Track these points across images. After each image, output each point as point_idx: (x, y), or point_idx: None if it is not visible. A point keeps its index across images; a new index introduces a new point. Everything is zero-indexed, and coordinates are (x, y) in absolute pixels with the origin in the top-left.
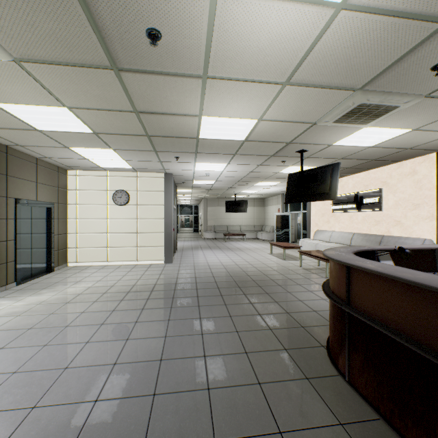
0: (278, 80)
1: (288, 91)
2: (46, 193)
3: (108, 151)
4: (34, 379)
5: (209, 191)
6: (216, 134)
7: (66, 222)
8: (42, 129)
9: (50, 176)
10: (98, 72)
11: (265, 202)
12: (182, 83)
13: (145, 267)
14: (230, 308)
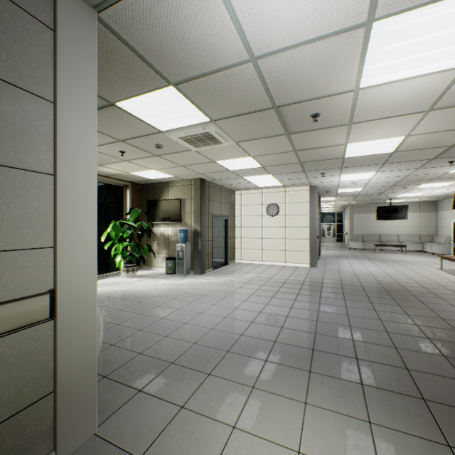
0: (420, 110)
1: (433, 114)
2: (225, 209)
3: (267, 176)
4: (246, 312)
5: (356, 197)
6: (361, 152)
7: (234, 229)
8: (232, 170)
9: (227, 197)
10: (276, 137)
11: (437, 206)
12: (331, 130)
13: (292, 268)
14: (375, 305)
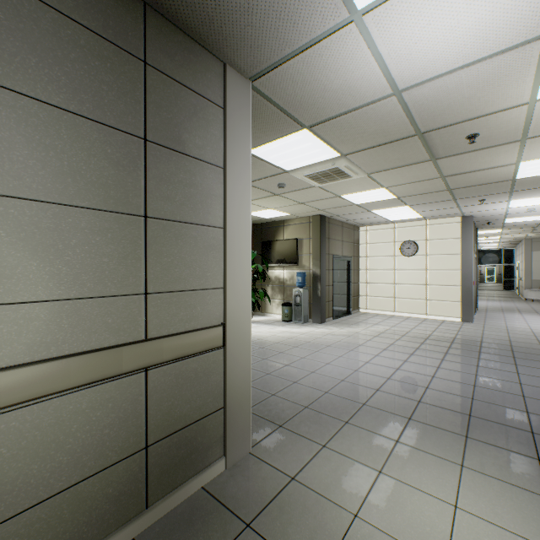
0: None
1: None
2: (347, 249)
3: (403, 208)
4: (380, 368)
5: (535, 228)
6: None
7: (358, 272)
8: (358, 203)
9: (349, 235)
10: (418, 165)
11: None
12: (495, 149)
13: (436, 322)
14: None
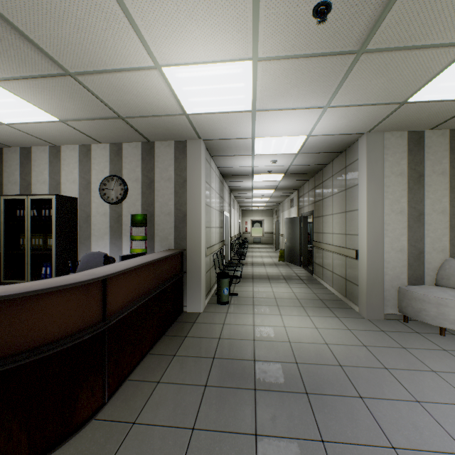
0: None
1: None
2: None
3: None
4: None
5: None
6: None
7: None
8: None
9: None
10: None
11: None
12: None
13: None
14: None
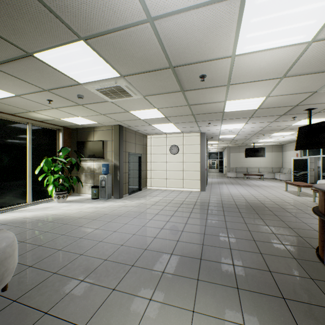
0: (277, 77)
1: (286, 80)
2: (139, 149)
3: (170, 124)
4: (151, 229)
5: (231, 142)
6: (236, 108)
7: (146, 164)
8: (142, 119)
9: (140, 140)
10: (174, 93)
11: (283, 148)
12: (215, 89)
13: (188, 192)
14: (245, 219)
